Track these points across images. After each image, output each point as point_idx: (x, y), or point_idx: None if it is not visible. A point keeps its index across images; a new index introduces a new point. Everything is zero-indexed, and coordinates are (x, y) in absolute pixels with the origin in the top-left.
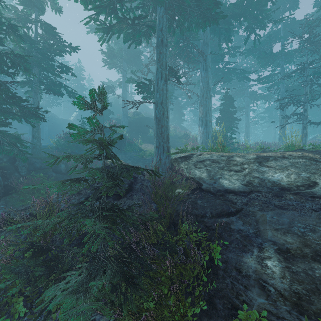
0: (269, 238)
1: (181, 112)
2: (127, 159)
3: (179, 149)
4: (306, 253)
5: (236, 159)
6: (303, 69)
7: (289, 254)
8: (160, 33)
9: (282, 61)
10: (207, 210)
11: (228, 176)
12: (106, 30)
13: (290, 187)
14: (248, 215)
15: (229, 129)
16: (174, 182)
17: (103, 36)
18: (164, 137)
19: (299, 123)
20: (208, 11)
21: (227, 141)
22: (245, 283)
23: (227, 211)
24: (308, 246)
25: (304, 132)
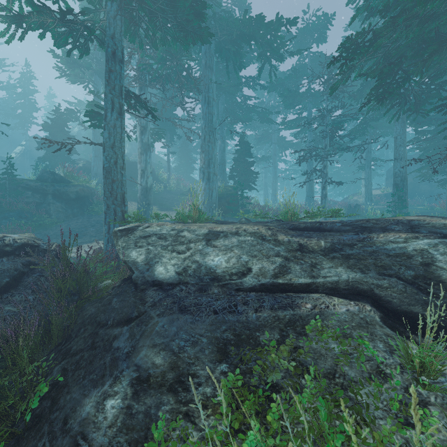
0: (136, 362)
1: (190, 158)
2: (90, 226)
3: (131, 217)
4: (166, 380)
5: (185, 234)
6: (323, 117)
7: (145, 384)
8: (110, 41)
9: (309, 103)
10: (112, 315)
11: (167, 260)
12: (11, 20)
13: (223, 276)
14: (141, 324)
15: (240, 186)
16: (88, 271)
17: (8, 29)
18: (117, 197)
19: (316, 182)
20: (189, 23)
21: (237, 202)
22: (57, 444)
23: (127, 317)
24: (176, 368)
25: (323, 193)
